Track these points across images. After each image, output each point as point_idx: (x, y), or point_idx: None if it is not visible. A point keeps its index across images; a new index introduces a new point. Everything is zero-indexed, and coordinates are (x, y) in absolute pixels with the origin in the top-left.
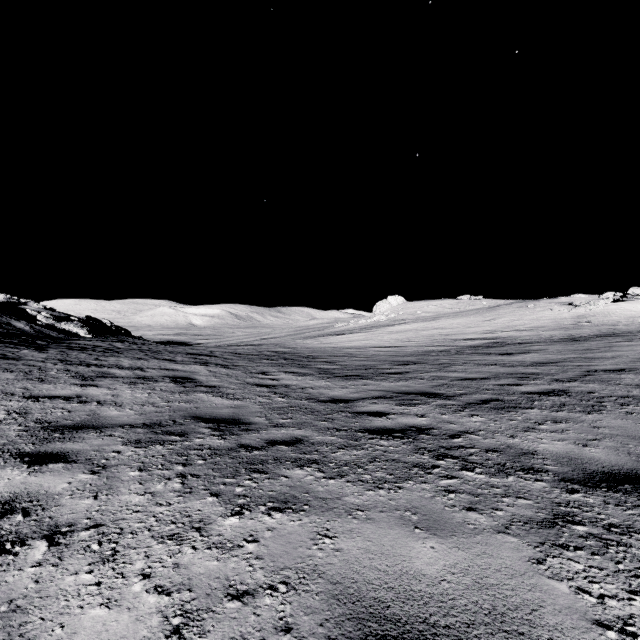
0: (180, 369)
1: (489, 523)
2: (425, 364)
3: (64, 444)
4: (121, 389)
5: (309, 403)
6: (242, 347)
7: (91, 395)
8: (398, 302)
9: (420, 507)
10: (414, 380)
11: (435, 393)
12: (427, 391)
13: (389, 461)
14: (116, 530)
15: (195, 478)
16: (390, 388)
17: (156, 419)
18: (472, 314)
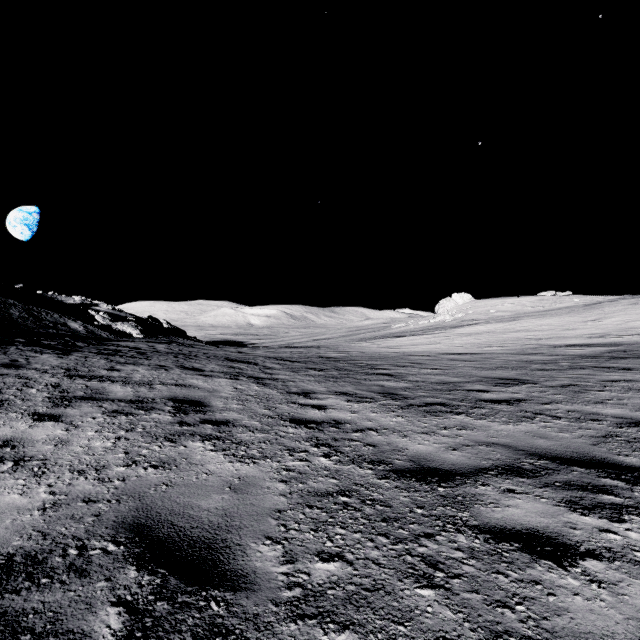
0: (199, 385)
1: None
2: (538, 385)
3: None
4: (85, 427)
5: (376, 479)
6: (291, 350)
7: (26, 441)
8: (464, 300)
9: None
10: (544, 420)
11: (624, 465)
12: (598, 456)
13: None
14: None
15: None
16: (514, 439)
17: (55, 534)
18: (565, 313)
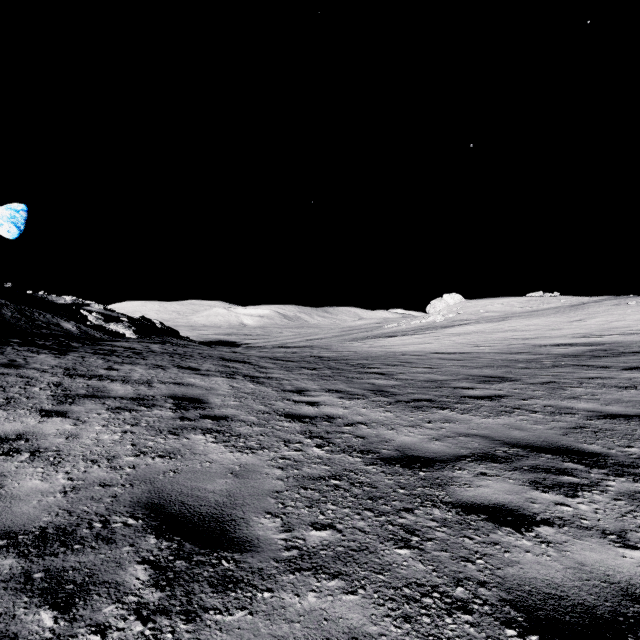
0: (197, 384)
1: None
2: (520, 382)
3: None
4: (91, 422)
5: (365, 466)
6: (285, 350)
7: (38, 435)
8: (455, 300)
9: None
10: (522, 414)
11: (586, 452)
12: (565, 444)
13: None
14: None
15: None
16: (492, 431)
17: (79, 512)
18: (551, 313)
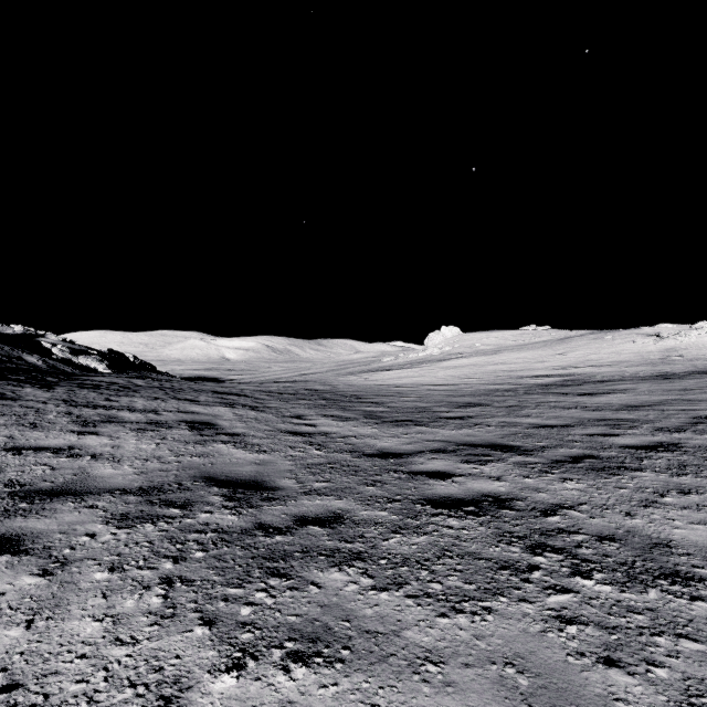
0: (201, 412)
1: (652, 699)
2: (490, 406)
3: (26, 521)
4: (125, 438)
5: (352, 458)
6: (277, 384)
7: (87, 446)
8: (453, 333)
9: (527, 656)
10: (479, 427)
11: (509, 445)
12: (498, 442)
13: (465, 556)
14: (36, 699)
15: (185, 586)
16: (451, 438)
17: (157, 481)
18: (539, 347)
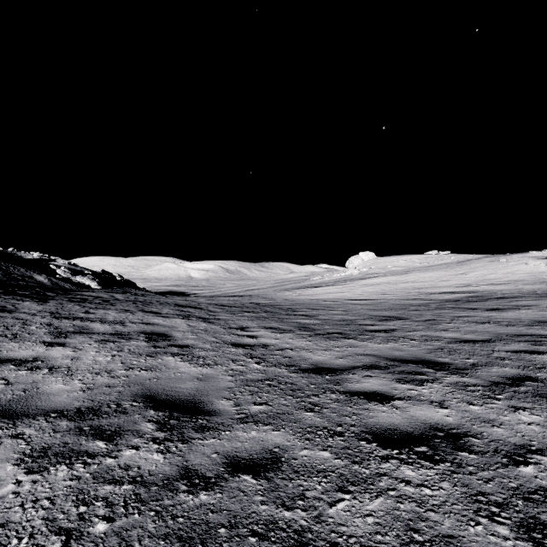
0: (160, 323)
1: None
2: (409, 320)
3: None
4: (86, 350)
5: (289, 373)
6: (228, 298)
7: (49, 358)
8: (369, 257)
9: None
10: (404, 341)
11: (439, 362)
12: (427, 358)
13: (441, 545)
14: None
15: None
16: (380, 352)
17: (98, 400)
18: (443, 268)
